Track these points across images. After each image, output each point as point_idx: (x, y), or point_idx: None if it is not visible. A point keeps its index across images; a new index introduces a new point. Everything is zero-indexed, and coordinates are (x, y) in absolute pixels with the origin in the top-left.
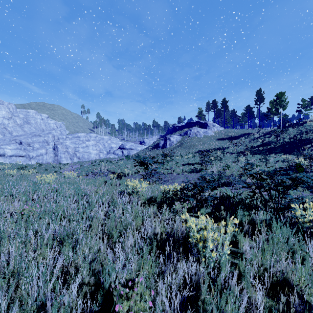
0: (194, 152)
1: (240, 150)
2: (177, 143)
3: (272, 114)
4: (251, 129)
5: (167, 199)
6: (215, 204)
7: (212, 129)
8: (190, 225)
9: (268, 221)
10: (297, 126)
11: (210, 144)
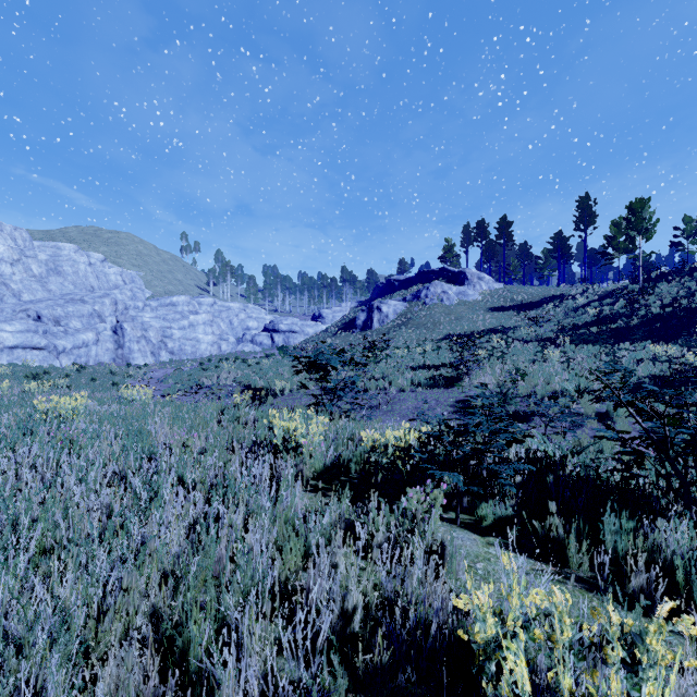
0: (437, 340)
1: (546, 335)
2: (396, 318)
3: (617, 250)
4: (566, 286)
5: (378, 468)
6: (519, 485)
7: (478, 287)
8: (488, 635)
9: None
10: (677, 278)
11: (472, 320)
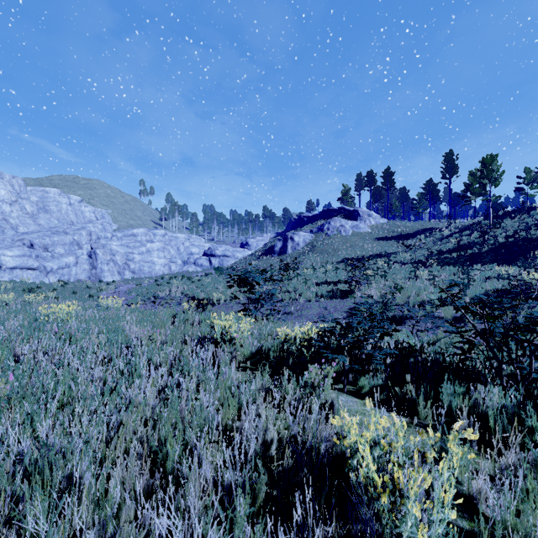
0: (336, 262)
1: (419, 259)
2: (305, 246)
3: (473, 194)
4: (435, 221)
5: (290, 354)
6: (389, 365)
7: (368, 222)
8: (352, 442)
9: (512, 409)
10: (518, 215)
11: (363, 247)
